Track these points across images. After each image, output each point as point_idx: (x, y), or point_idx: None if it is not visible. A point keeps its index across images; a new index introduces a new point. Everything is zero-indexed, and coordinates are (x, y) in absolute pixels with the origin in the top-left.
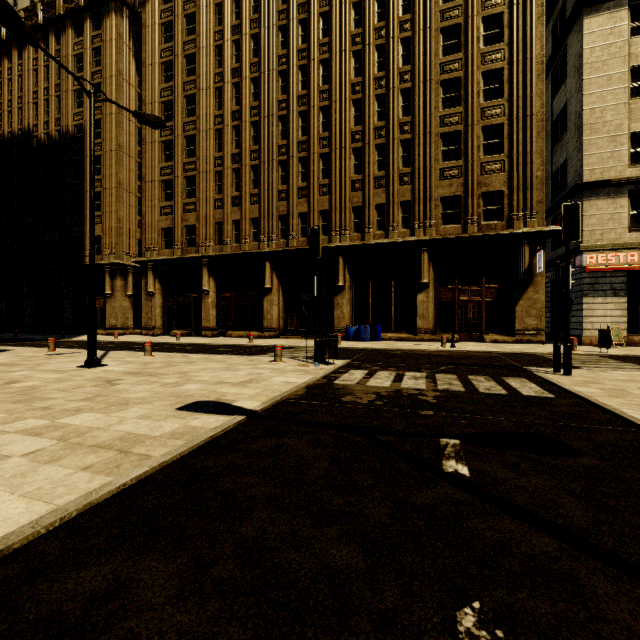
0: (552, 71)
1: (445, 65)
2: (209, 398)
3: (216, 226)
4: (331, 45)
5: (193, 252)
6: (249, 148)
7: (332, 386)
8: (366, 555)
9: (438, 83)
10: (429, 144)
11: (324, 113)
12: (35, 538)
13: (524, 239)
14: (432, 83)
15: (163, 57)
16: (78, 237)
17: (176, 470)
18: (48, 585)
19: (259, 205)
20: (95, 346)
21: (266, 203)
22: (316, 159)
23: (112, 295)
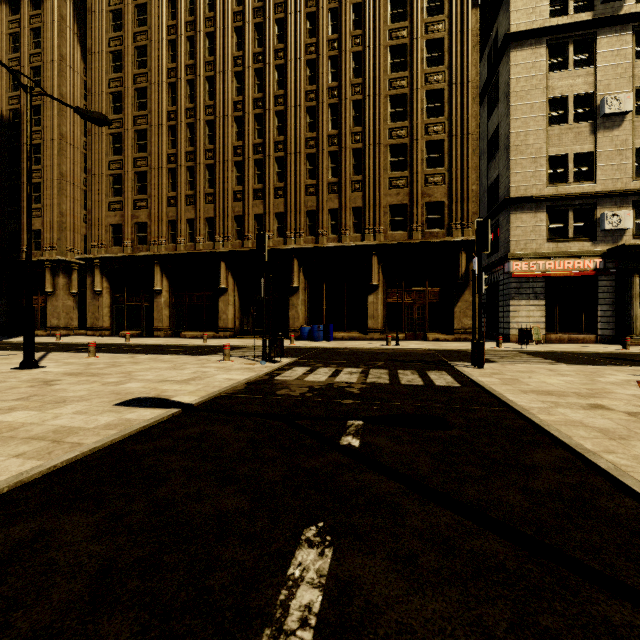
0: (487, 95)
1: (393, 81)
2: (149, 395)
3: (169, 224)
4: (286, 52)
5: (144, 250)
6: (204, 147)
7: (272, 382)
8: (252, 502)
9: (387, 98)
10: (378, 154)
11: (280, 117)
12: None
13: (461, 246)
14: (381, 97)
15: (111, 46)
16: (14, 230)
17: (106, 454)
18: None
19: (214, 205)
20: (32, 347)
21: (221, 203)
22: (272, 162)
23: (54, 294)
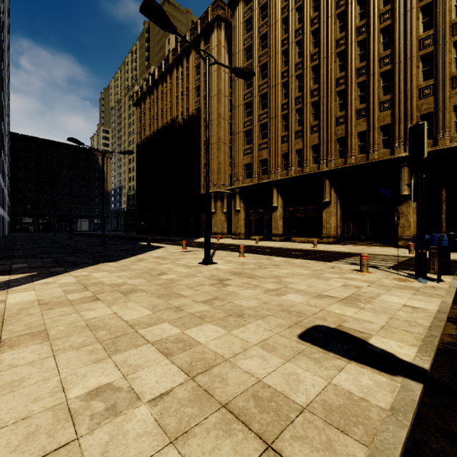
0: None
1: None
2: (327, 322)
3: (282, 157)
4: None
5: (265, 178)
6: (309, 89)
7: None
8: None
9: None
10: None
11: (385, 33)
12: None
13: None
14: None
15: (245, 44)
16: (197, 177)
17: None
18: None
19: (318, 133)
20: (209, 248)
21: (325, 130)
22: (376, 79)
23: (215, 212)
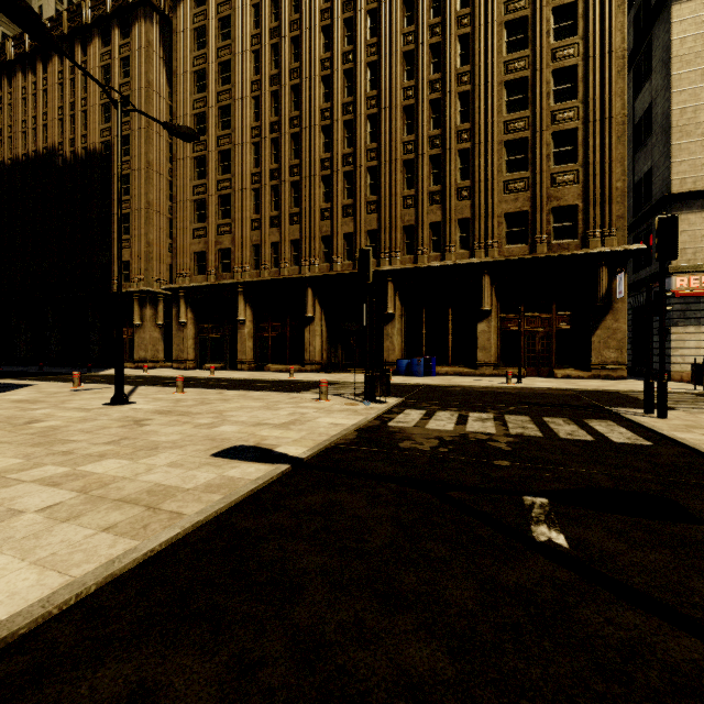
0: (634, 67)
1: (509, 64)
2: (248, 442)
3: (253, 249)
4: (380, 46)
5: (228, 278)
6: (289, 163)
7: (386, 429)
8: (454, 657)
9: (501, 84)
10: (491, 154)
11: (372, 122)
12: (45, 620)
13: (602, 260)
14: (495, 84)
15: (196, 65)
16: (105, 263)
17: (212, 532)
18: (57, 689)
19: (300, 225)
20: (122, 382)
21: (308, 223)
22: (363, 173)
23: (141, 325)
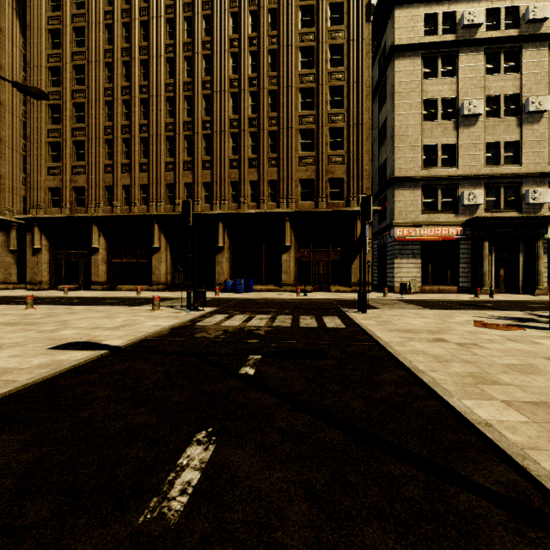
0: (378, 93)
1: (303, 76)
2: (81, 339)
3: (106, 189)
4: (213, 44)
5: (82, 212)
6: (138, 121)
7: (193, 327)
8: (159, 417)
9: (297, 90)
10: (291, 137)
11: (207, 100)
12: None
13: (357, 215)
14: (293, 89)
15: (50, 24)
16: None
17: (38, 388)
18: None
19: (148, 173)
20: None
21: (155, 172)
22: (200, 138)
23: None
